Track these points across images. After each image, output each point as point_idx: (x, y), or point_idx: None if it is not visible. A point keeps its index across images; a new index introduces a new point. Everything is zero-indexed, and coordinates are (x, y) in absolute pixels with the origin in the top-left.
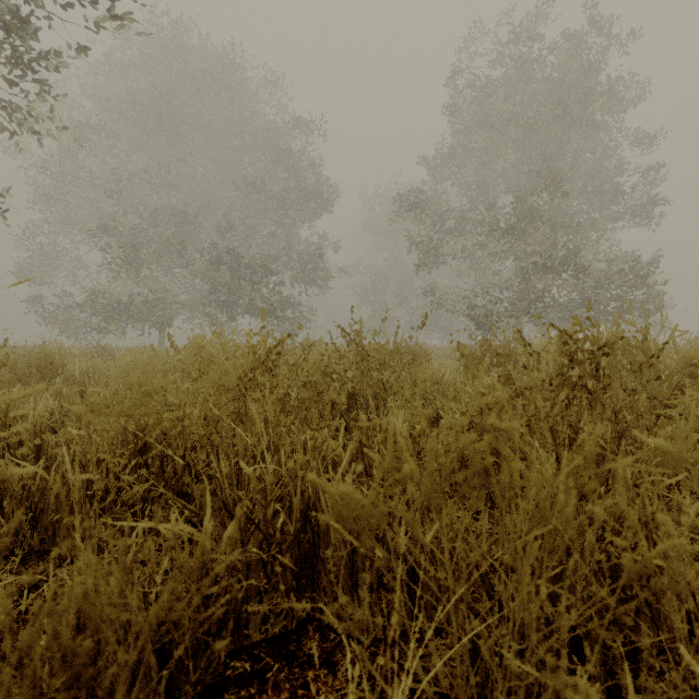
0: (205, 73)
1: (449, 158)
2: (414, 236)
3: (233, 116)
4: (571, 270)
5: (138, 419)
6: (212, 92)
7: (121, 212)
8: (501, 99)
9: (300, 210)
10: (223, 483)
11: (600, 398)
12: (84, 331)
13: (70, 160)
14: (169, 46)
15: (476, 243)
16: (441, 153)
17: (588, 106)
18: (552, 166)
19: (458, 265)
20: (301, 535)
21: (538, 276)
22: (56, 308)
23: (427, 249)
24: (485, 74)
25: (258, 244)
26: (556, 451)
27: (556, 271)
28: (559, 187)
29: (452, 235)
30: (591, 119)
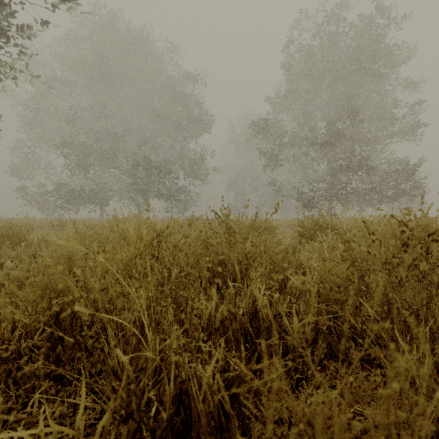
0: (129, 44)
1: (285, 98)
2: (262, 148)
3: (147, 72)
4: (364, 169)
5: (53, 288)
6: (133, 56)
7: (76, 133)
8: (319, 59)
9: (190, 131)
10: (115, 347)
11: (429, 276)
12: (53, 208)
13: (43, 100)
14: (106, 27)
15: (302, 152)
16: (280, 94)
17: (375, 63)
18: (351, 102)
19: (290, 166)
20: (175, 418)
21: (343, 173)
22: (35, 194)
23: (271, 156)
24: (308, 43)
25: (163, 153)
26: (390, 319)
27: (354, 170)
28: (357, 115)
29: (287, 147)
30: (377, 72)
